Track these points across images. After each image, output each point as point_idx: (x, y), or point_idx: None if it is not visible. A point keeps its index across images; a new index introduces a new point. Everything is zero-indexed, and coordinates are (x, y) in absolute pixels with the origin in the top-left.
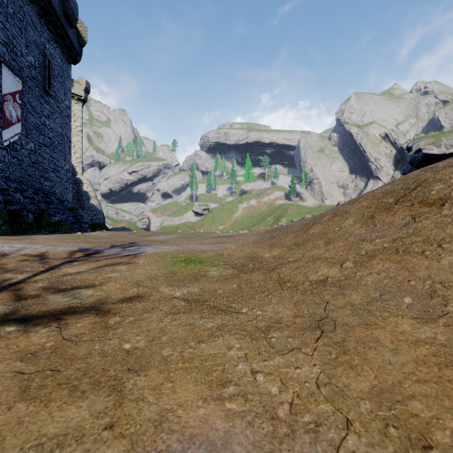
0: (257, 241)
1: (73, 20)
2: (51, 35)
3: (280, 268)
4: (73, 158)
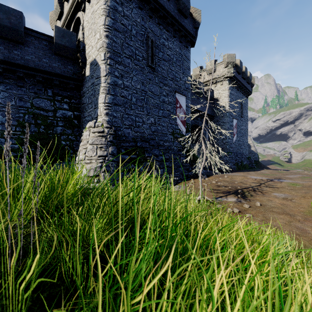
0: None
1: (249, 82)
2: (242, 94)
3: (311, 188)
4: None
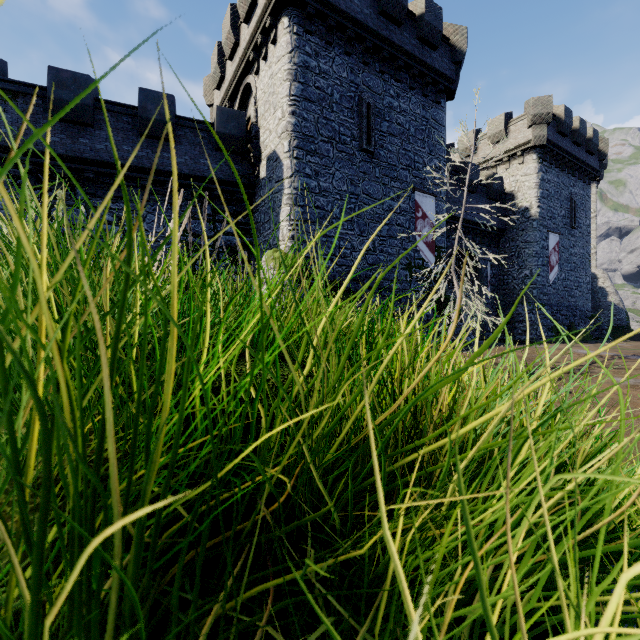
0: None
1: (593, 150)
2: (575, 178)
3: None
4: None
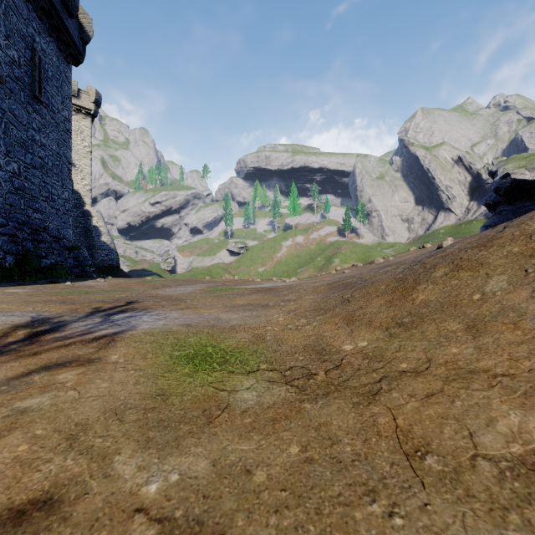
0: (319, 307)
1: (72, 7)
2: (43, 26)
3: (388, 392)
4: (80, 186)
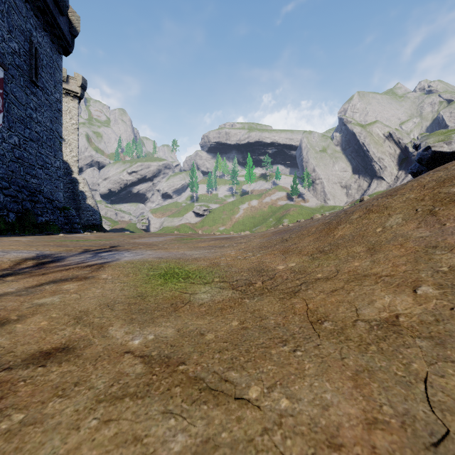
0: (263, 245)
1: (63, 7)
2: (38, 22)
3: (305, 291)
4: (69, 157)
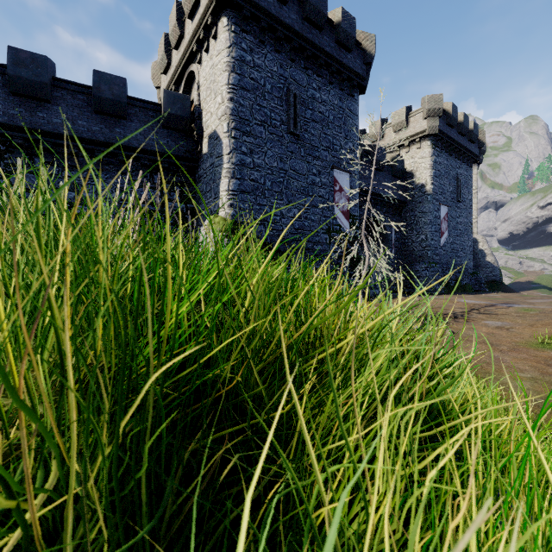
0: None
1: (474, 139)
2: (460, 162)
3: None
4: None
